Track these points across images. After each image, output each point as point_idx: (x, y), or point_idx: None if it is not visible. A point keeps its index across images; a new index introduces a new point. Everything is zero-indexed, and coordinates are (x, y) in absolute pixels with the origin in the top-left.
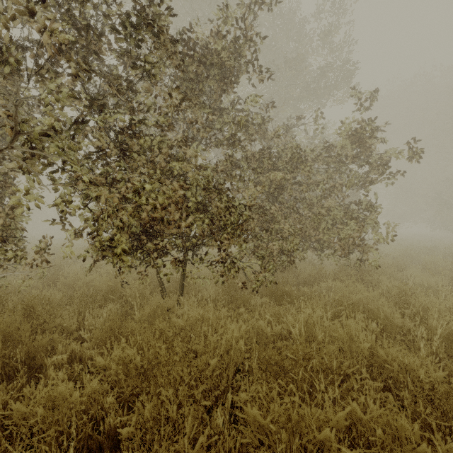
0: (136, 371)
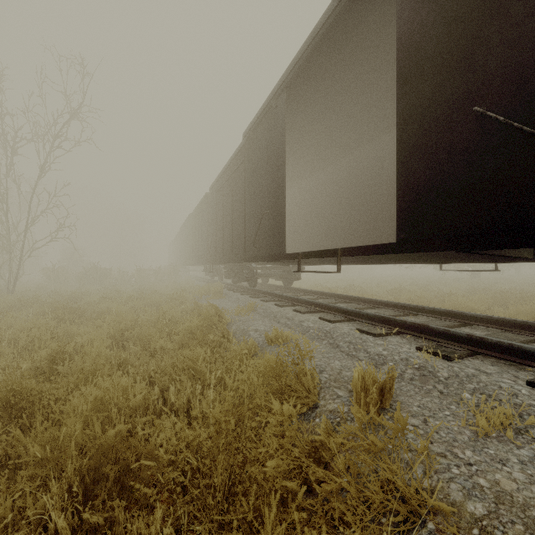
0: None
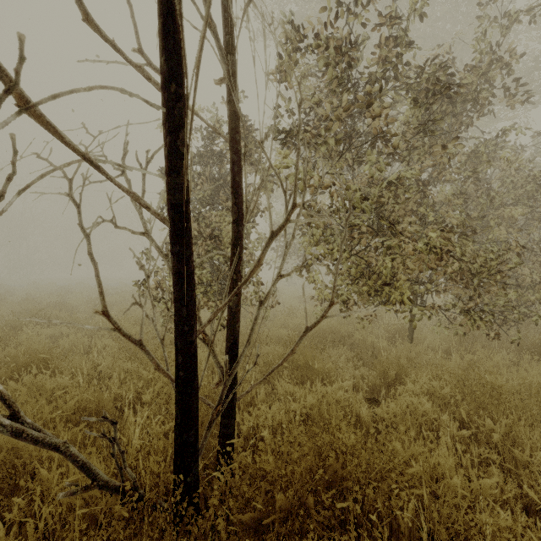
0: (443, 400)
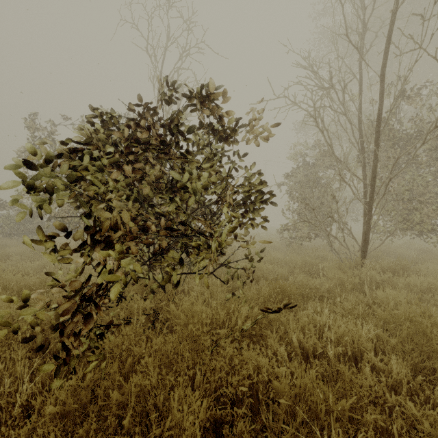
0: None
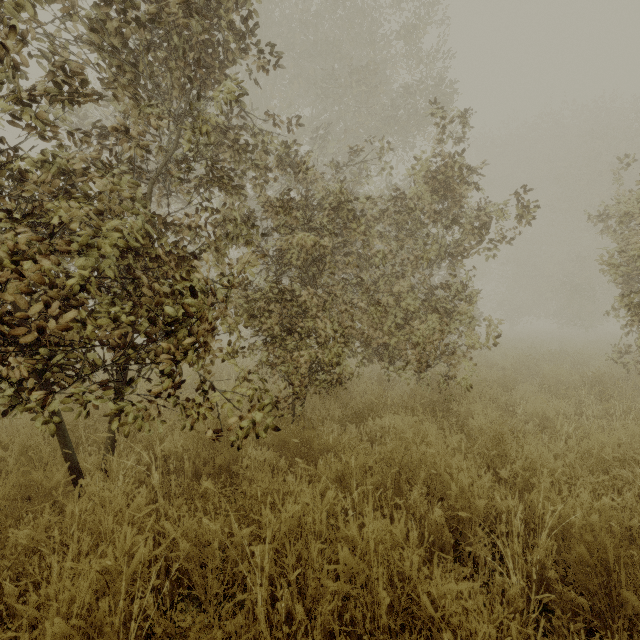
0: None
